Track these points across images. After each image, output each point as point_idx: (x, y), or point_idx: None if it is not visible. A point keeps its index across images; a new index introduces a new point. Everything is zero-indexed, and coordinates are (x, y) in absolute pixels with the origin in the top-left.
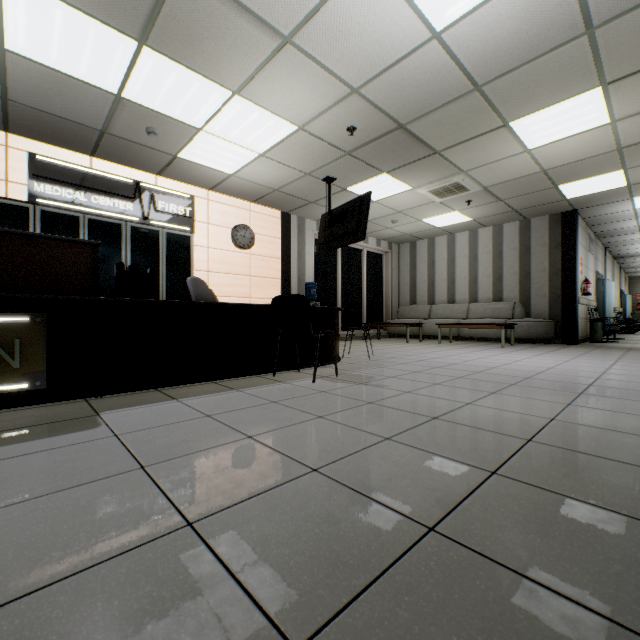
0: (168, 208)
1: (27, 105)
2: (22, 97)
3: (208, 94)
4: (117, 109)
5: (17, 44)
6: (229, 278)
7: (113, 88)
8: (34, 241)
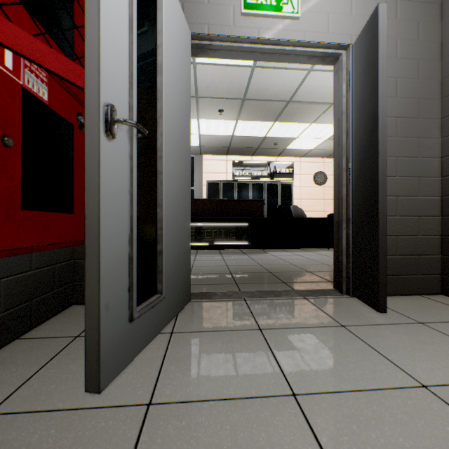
0: (281, 171)
1: (235, 147)
2: (234, 145)
3: (299, 127)
4: (263, 140)
5: (237, 134)
6: (311, 202)
7: (263, 135)
8: (248, 201)
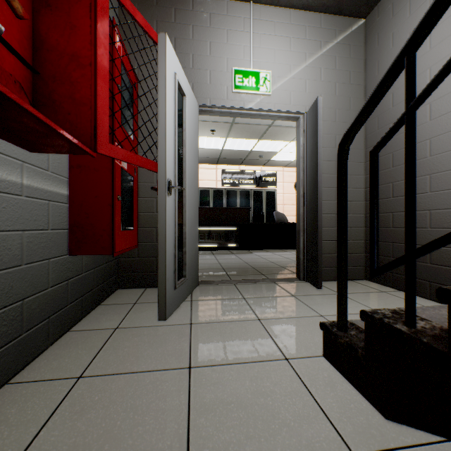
0: (266, 179)
1: (224, 158)
2: (223, 157)
3: (280, 144)
4: (250, 153)
5: (226, 148)
6: (293, 207)
7: (249, 149)
8: (236, 209)
